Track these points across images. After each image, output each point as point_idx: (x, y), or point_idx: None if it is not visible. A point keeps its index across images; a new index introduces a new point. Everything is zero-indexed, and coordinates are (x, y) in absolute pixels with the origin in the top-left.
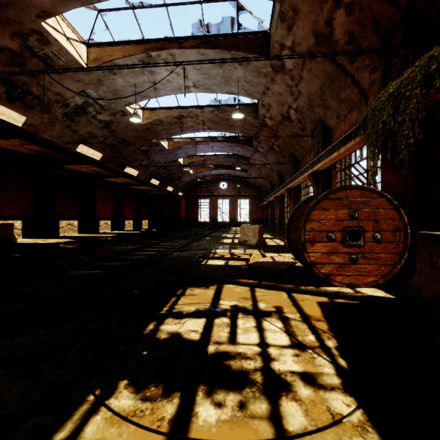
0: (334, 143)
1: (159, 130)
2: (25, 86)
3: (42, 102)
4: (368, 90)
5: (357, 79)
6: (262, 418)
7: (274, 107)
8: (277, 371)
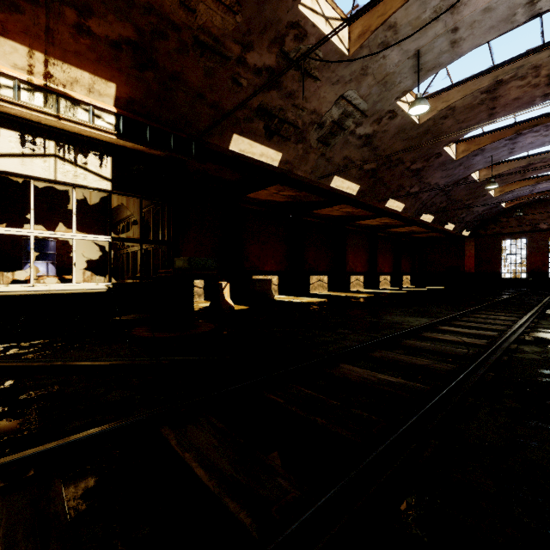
0: None
1: (446, 128)
2: (281, 114)
3: (297, 128)
4: None
5: None
6: None
7: None
8: None
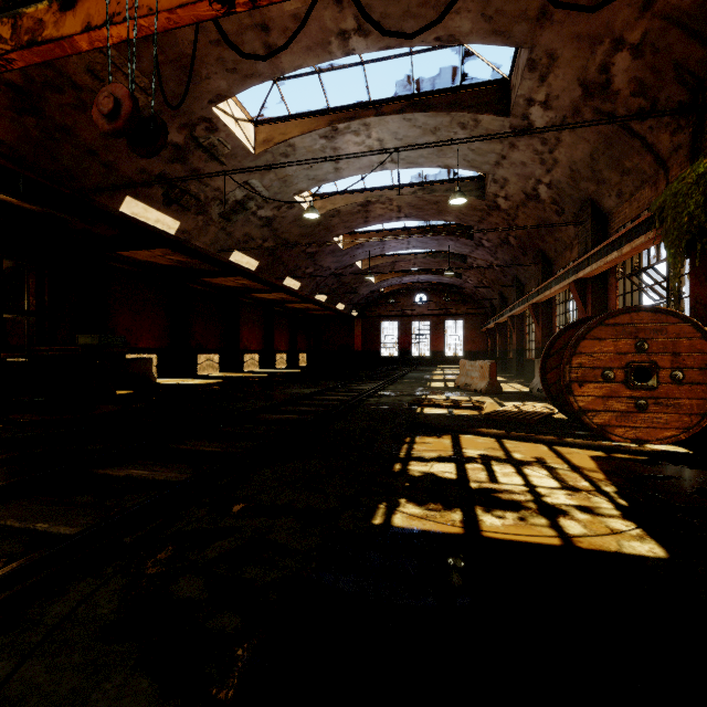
0: (613, 238)
1: (335, 224)
2: (184, 185)
3: (199, 201)
4: (668, 158)
5: (650, 142)
6: (544, 526)
7: (513, 182)
8: (550, 503)
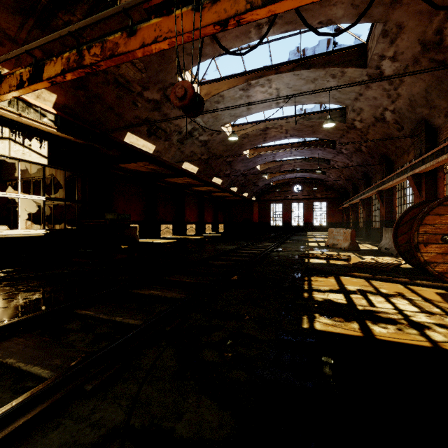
0: (443, 145)
1: (244, 143)
2: (158, 124)
3: (166, 133)
4: None
5: None
6: (416, 334)
7: (366, 110)
8: (416, 321)
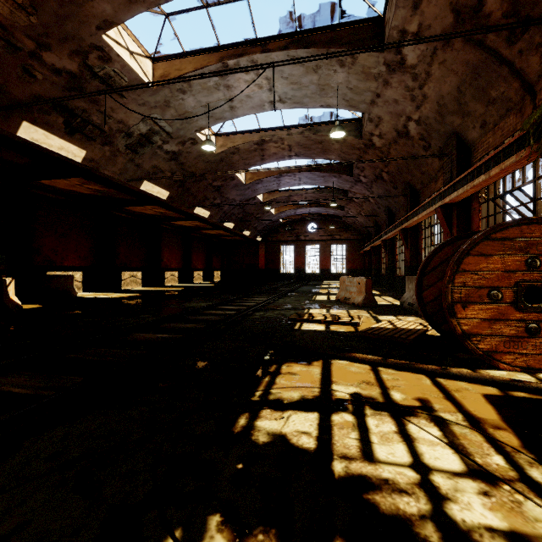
0: (480, 162)
1: (235, 161)
2: (85, 115)
3: (104, 132)
4: (537, 81)
5: (518, 67)
6: None
7: (386, 121)
8: (461, 524)
